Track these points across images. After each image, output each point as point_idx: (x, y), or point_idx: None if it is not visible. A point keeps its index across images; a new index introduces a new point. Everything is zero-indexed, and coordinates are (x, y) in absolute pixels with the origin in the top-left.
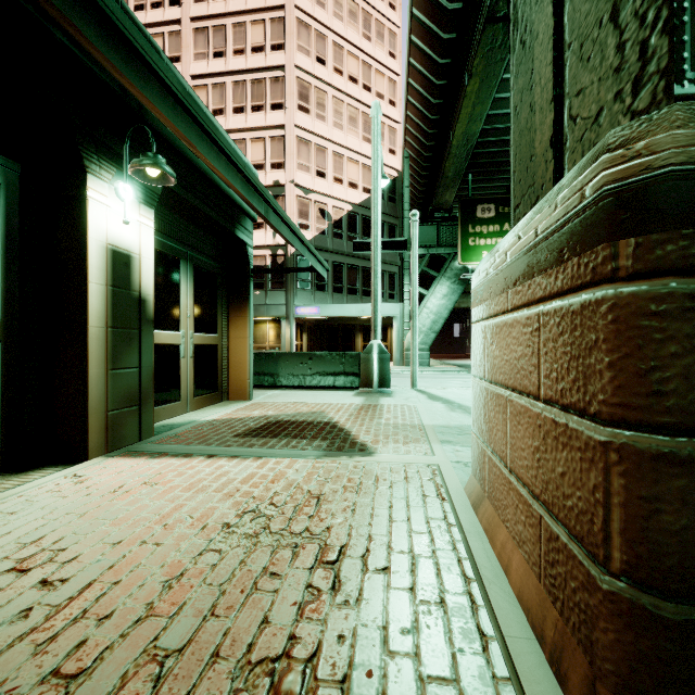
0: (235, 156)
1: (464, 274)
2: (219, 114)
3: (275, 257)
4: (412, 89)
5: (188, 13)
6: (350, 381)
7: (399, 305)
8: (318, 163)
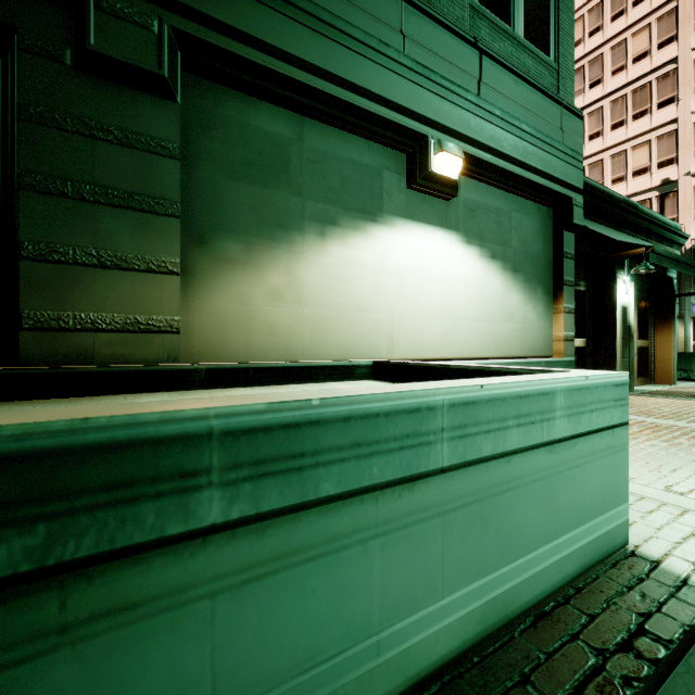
0: None
1: None
2: (595, 137)
3: None
4: None
5: None
6: None
7: None
8: None
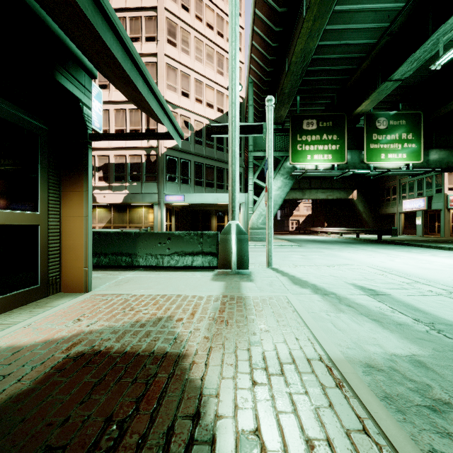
0: None
1: (295, 170)
2: None
3: (149, 157)
4: (257, 19)
5: None
6: (207, 261)
7: (244, 195)
8: (183, 86)
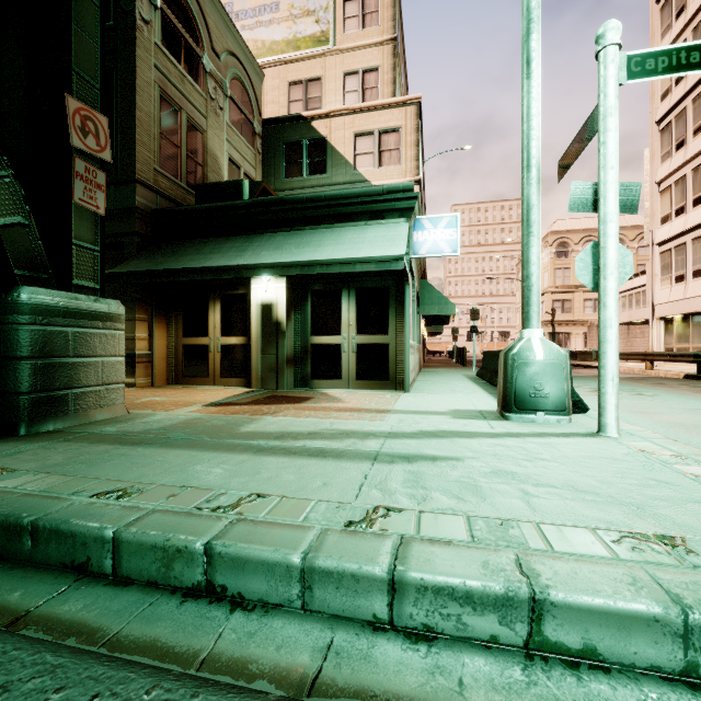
0: (201, 269)
1: None
2: None
3: None
4: None
5: None
6: None
7: None
8: None
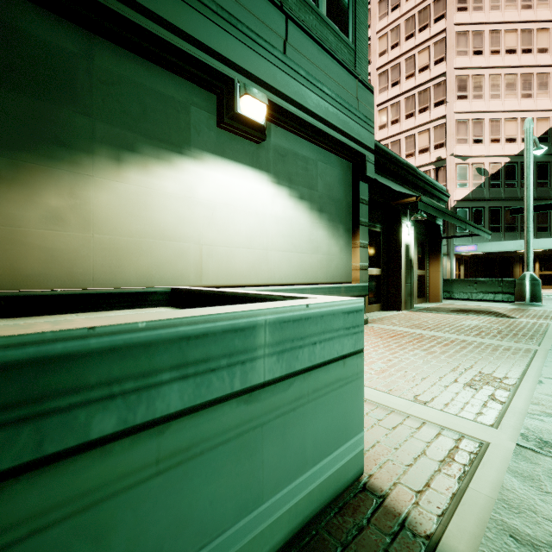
0: (459, 217)
1: None
2: (395, 123)
3: None
4: None
5: (375, 66)
6: (506, 298)
7: None
8: (475, 133)
